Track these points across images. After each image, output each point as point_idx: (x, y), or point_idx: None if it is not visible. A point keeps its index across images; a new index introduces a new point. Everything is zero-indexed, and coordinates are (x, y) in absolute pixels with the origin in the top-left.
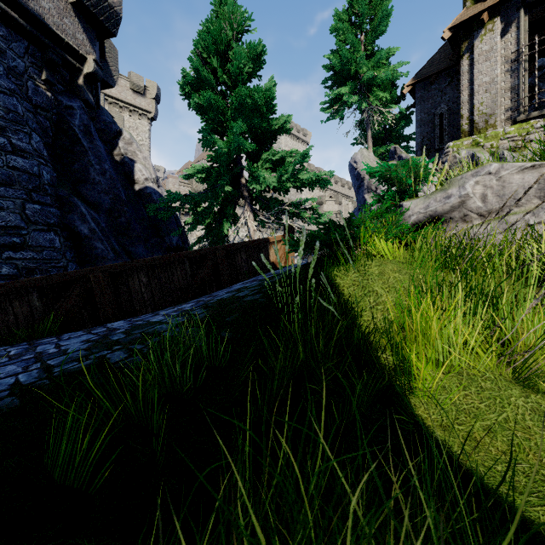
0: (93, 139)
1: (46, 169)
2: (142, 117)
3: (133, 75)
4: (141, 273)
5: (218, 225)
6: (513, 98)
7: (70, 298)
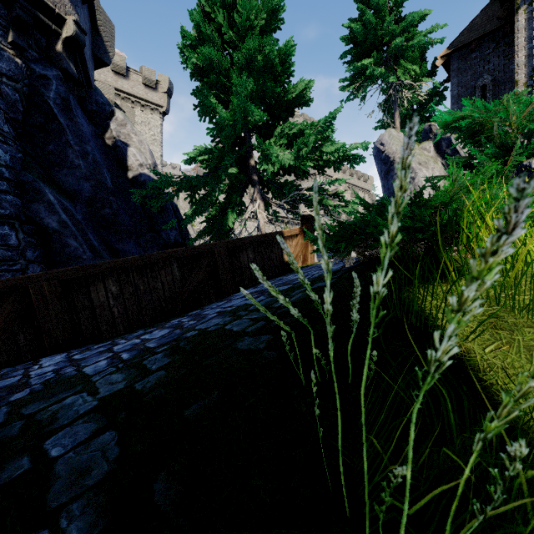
0: (72, 115)
1: (4, 147)
2: (154, 111)
3: (145, 69)
4: (109, 280)
5: (222, 216)
6: None
7: None
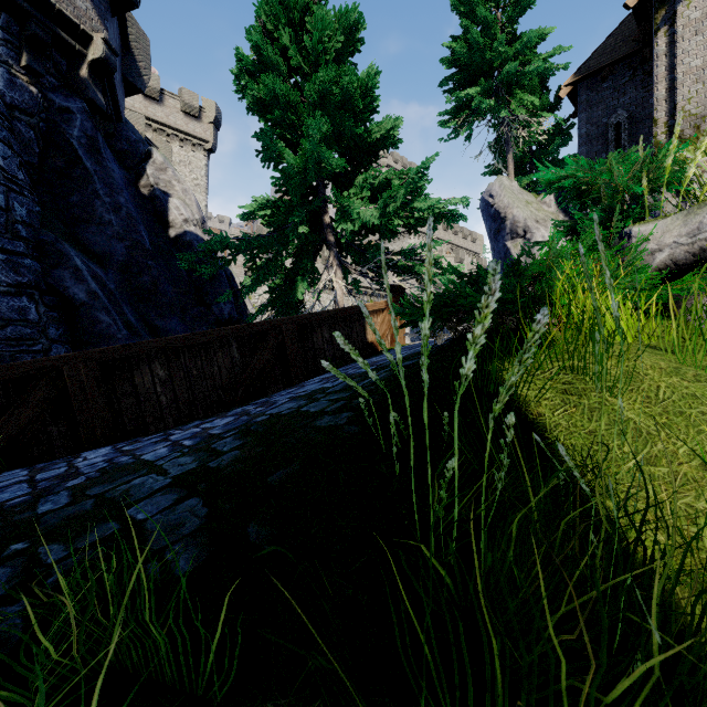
0: (101, 158)
1: (20, 199)
2: (197, 148)
3: (184, 92)
4: (156, 363)
5: (289, 286)
6: None
7: (25, 407)
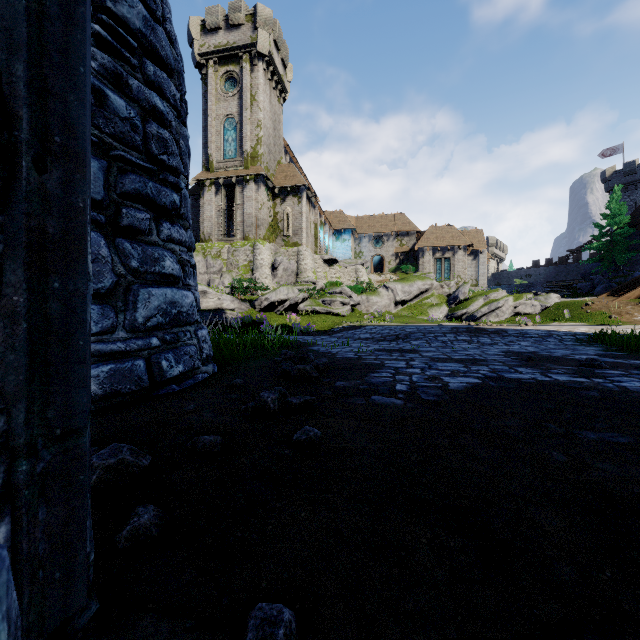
0: None
1: None
2: None
3: None
4: None
5: None
6: (220, 228)
7: None
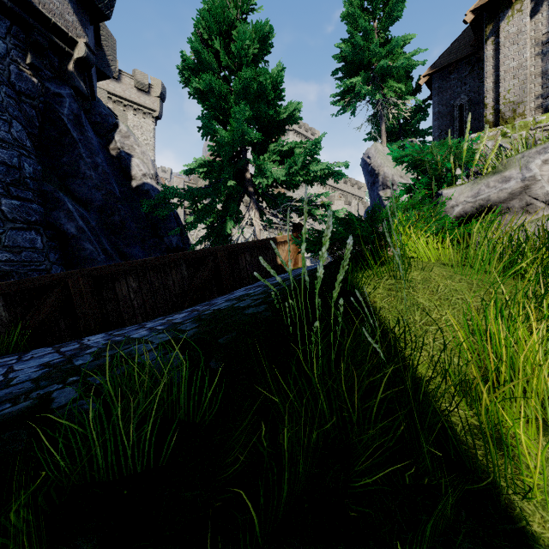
0: (84, 130)
1: (28, 160)
2: (147, 115)
3: (137, 72)
4: (130, 277)
5: (221, 224)
6: (544, 84)
7: (43, 307)
